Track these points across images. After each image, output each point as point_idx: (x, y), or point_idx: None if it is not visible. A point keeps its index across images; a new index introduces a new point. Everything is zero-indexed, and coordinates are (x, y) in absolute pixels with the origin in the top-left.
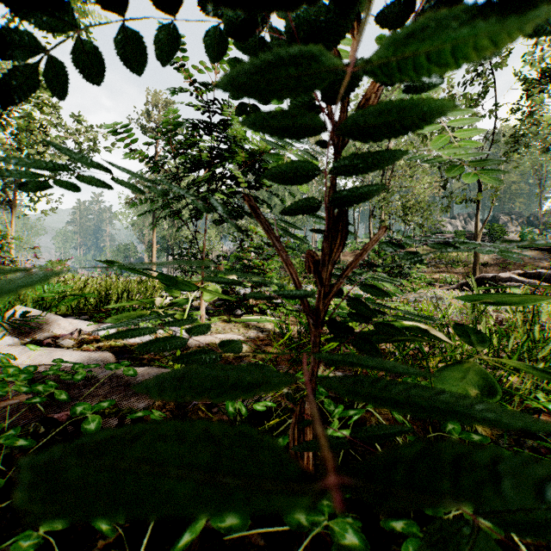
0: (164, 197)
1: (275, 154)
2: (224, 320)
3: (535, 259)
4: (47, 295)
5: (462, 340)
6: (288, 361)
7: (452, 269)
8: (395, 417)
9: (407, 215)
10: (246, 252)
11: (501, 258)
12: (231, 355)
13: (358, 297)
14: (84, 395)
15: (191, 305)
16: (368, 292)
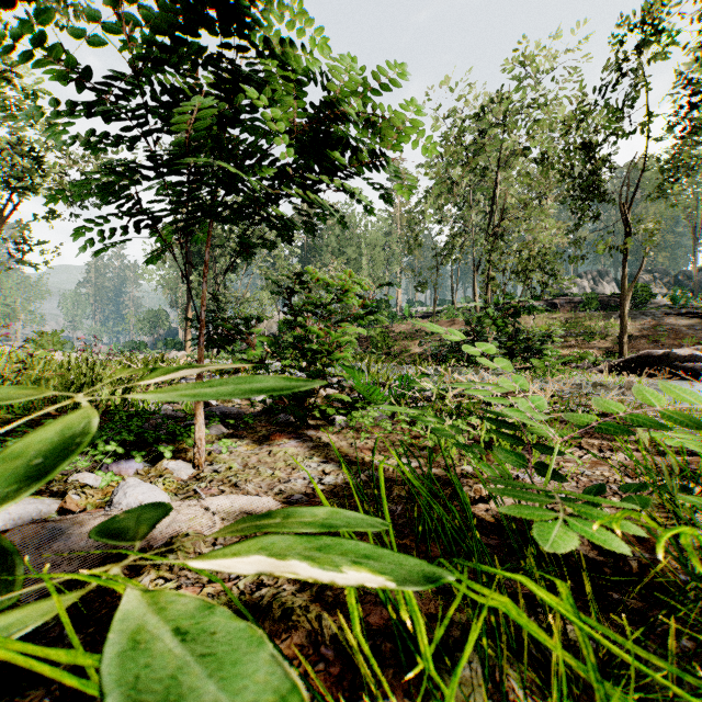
0: None
1: None
2: (254, 438)
3: (696, 330)
4: None
5: None
6: (396, 662)
7: (584, 342)
8: None
9: (526, 271)
10: (296, 313)
11: (649, 329)
12: None
13: (584, 423)
14: None
15: (207, 403)
16: None
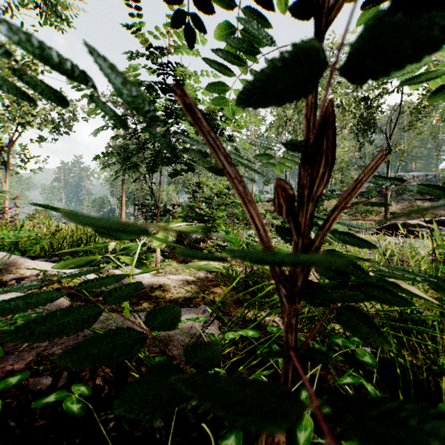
0: (67, 108)
1: (224, 84)
2: (177, 261)
3: (434, 209)
4: (12, 240)
5: (442, 296)
6: (235, 303)
7: (366, 217)
8: (369, 391)
9: None
10: (197, 202)
11: (406, 208)
12: (181, 297)
13: None
14: (22, 347)
15: (150, 247)
16: (346, 242)
